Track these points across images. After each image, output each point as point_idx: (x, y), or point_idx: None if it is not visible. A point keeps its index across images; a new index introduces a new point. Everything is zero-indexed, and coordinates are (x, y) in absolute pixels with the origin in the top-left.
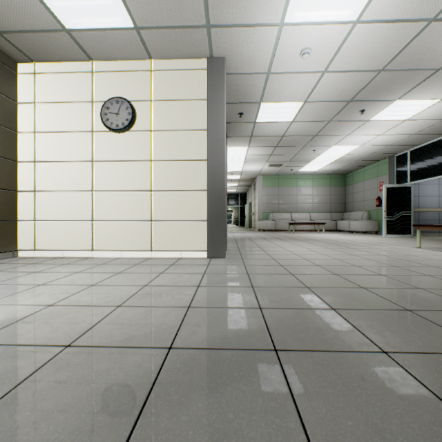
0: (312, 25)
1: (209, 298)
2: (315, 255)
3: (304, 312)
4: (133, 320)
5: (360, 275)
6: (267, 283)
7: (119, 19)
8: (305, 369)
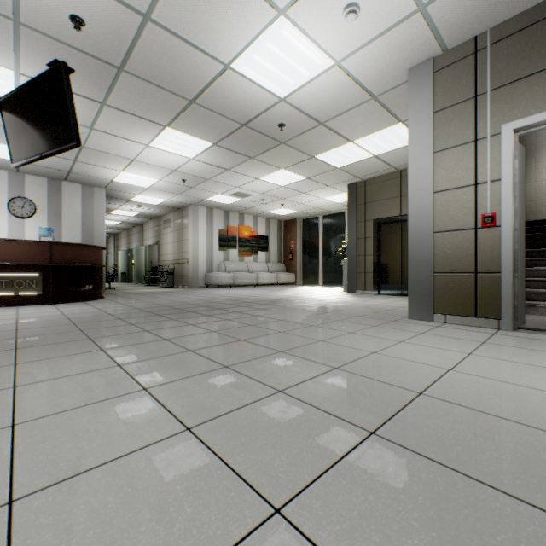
0: (318, 42)
1: (303, 306)
2: (377, 346)
3: (269, 307)
4: (302, 302)
5: (266, 322)
6: (302, 311)
7: (397, 129)
8: (256, 304)
